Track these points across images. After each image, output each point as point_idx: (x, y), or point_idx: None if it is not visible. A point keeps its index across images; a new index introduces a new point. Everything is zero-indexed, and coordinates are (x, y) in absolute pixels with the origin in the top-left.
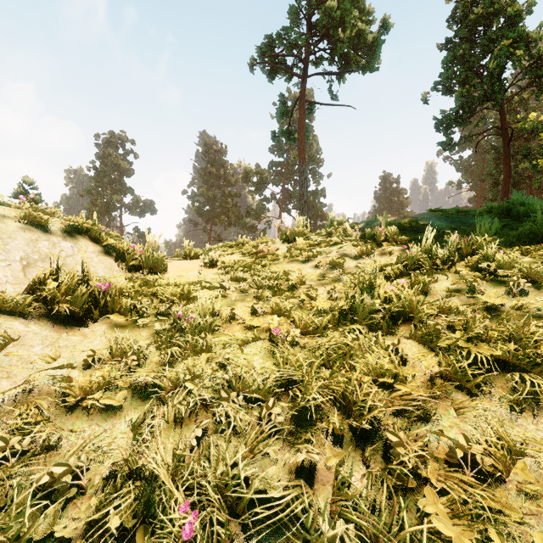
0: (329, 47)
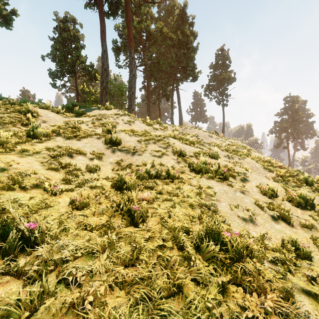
0: None
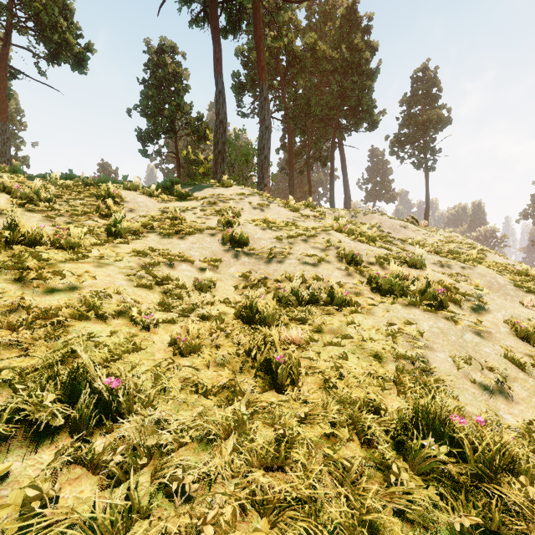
0: (37, 31)
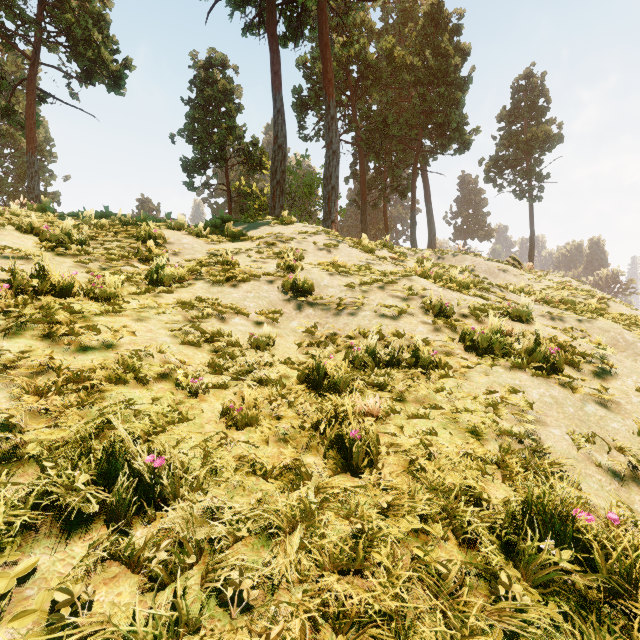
0: (68, 47)
